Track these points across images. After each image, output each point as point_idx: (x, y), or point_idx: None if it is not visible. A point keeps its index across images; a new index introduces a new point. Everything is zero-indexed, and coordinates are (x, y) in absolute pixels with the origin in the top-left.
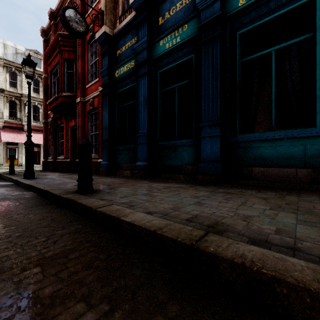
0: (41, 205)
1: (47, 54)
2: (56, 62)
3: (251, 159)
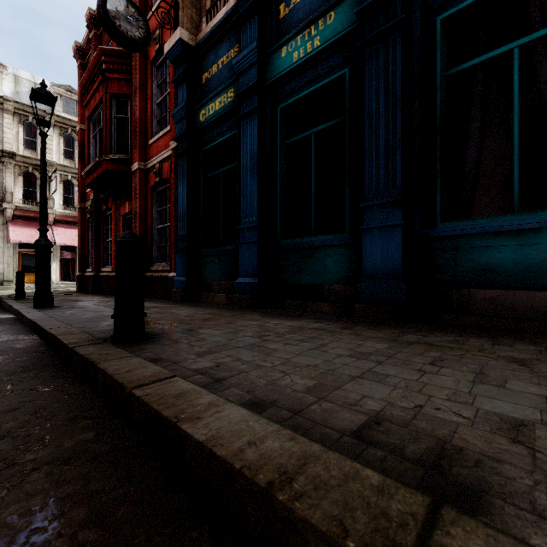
0: (33, 369)
1: (83, 87)
2: (97, 101)
3: (468, 273)
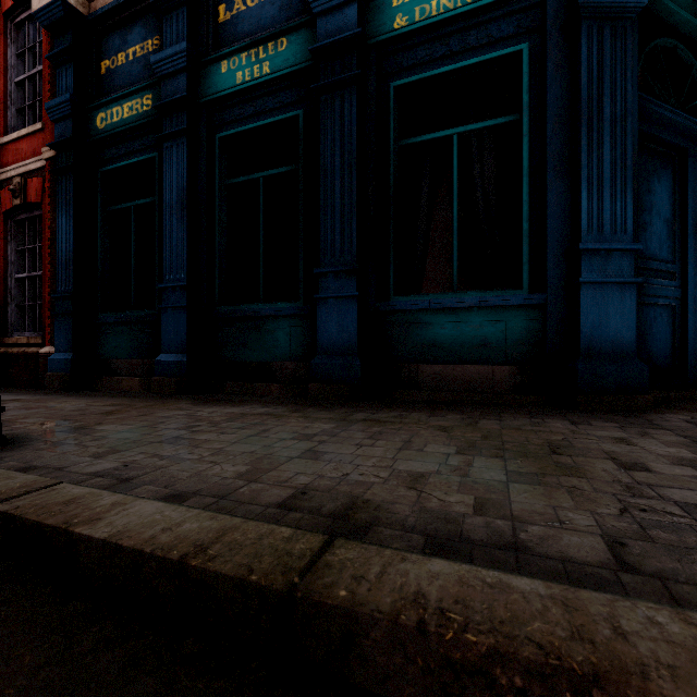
0: None
1: None
2: None
3: (417, 348)
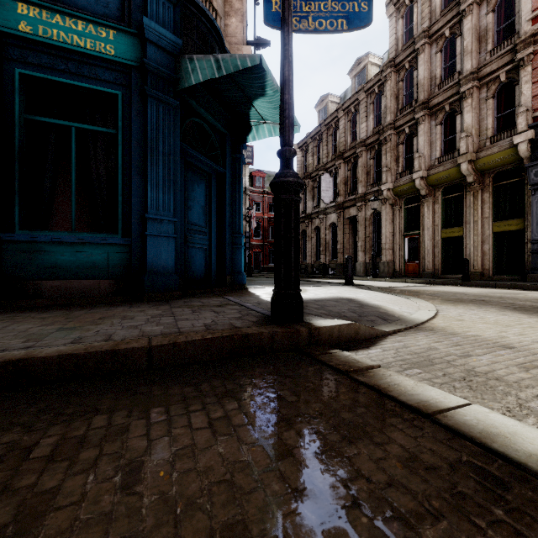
0: None
1: None
2: None
3: (42, 269)
